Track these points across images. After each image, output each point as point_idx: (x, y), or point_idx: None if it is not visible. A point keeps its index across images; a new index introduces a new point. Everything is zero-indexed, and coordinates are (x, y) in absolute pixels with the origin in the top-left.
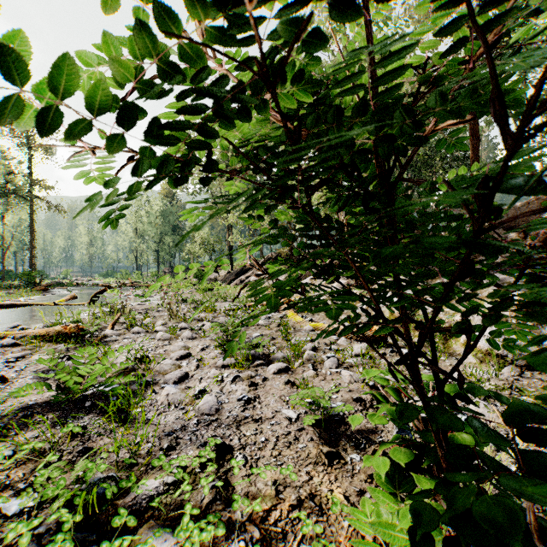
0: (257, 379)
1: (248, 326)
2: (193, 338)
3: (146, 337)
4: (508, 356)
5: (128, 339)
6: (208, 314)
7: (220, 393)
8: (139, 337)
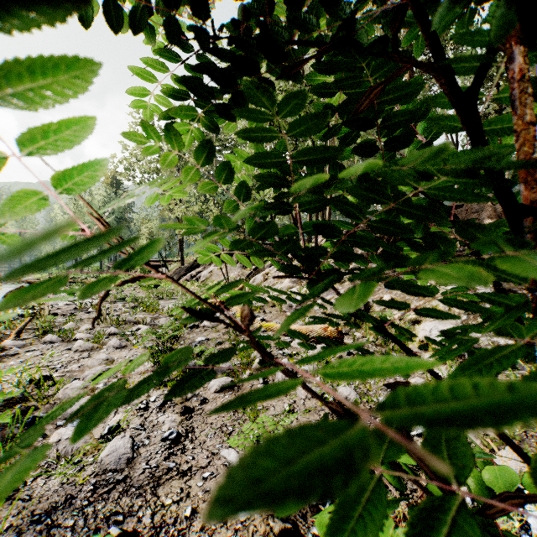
0: (194, 401)
1: (192, 329)
2: (122, 347)
3: (60, 347)
4: (465, 355)
5: (34, 352)
6: (148, 314)
7: (139, 429)
8: (51, 348)
